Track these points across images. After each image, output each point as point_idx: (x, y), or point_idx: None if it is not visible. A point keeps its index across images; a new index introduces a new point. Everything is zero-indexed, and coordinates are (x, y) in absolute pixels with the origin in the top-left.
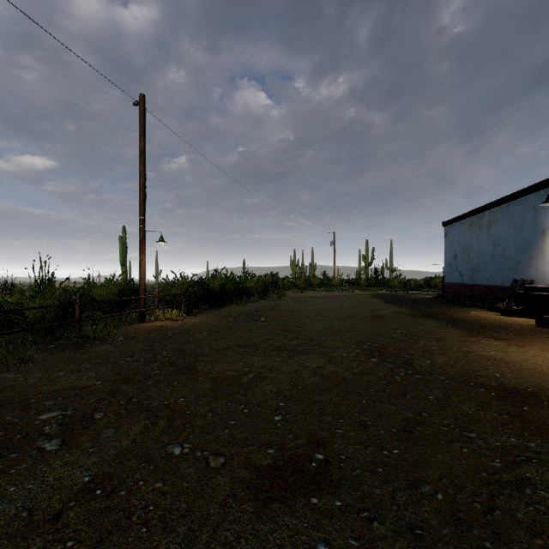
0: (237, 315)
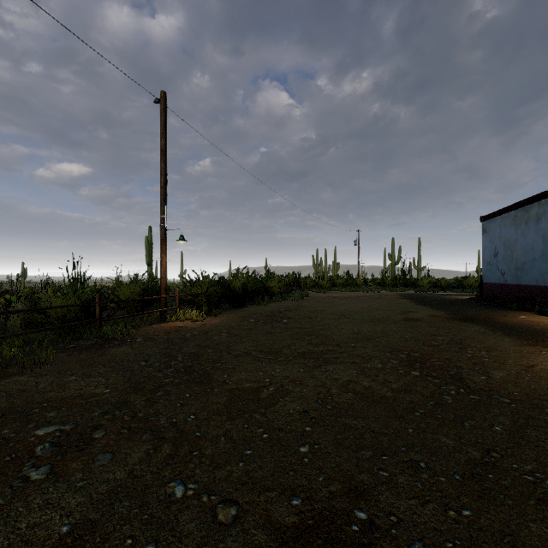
0: (258, 316)
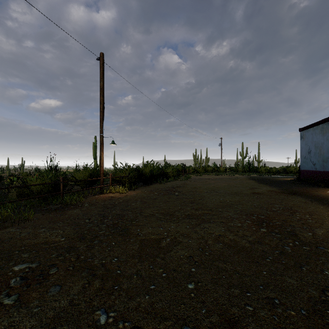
0: (160, 190)
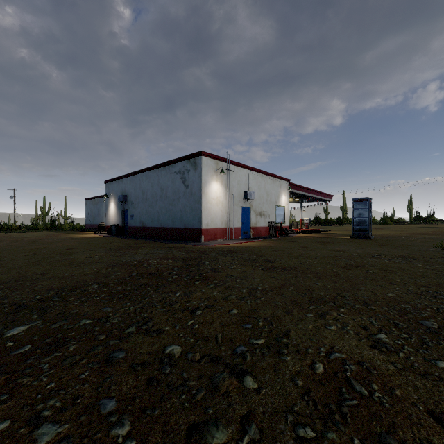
0: None
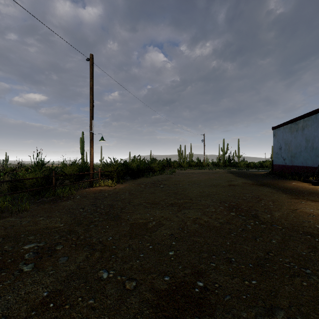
0: (146, 183)
